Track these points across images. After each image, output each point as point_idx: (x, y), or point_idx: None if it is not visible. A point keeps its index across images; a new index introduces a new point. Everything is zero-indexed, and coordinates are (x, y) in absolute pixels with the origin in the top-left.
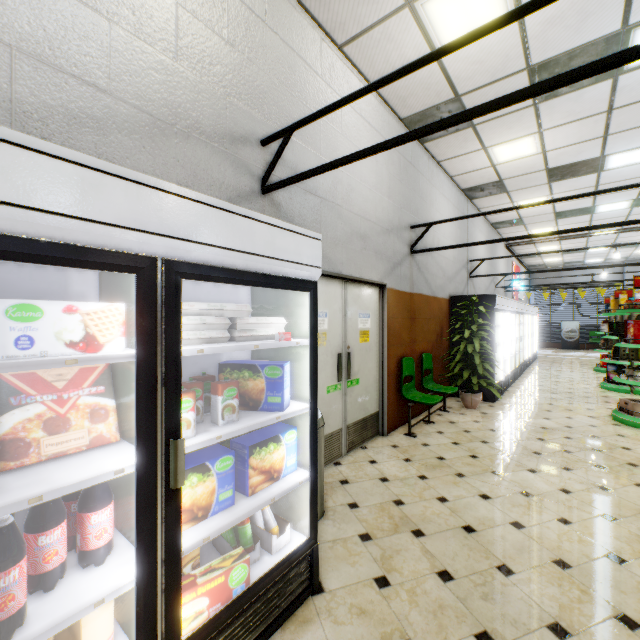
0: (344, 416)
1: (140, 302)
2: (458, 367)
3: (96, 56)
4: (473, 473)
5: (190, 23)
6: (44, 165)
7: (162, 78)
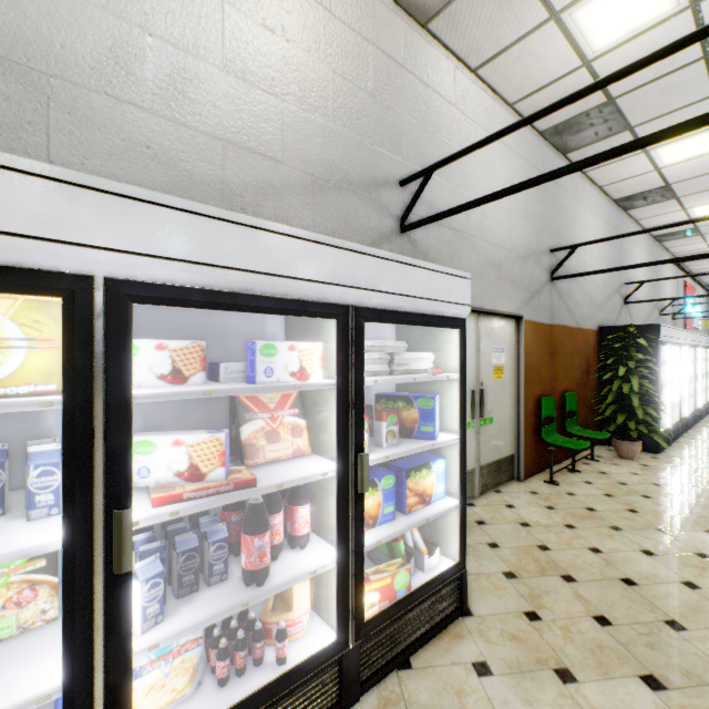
0: (477, 456)
1: (339, 341)
2: (610, 410)
3: (275, 134)
4: (632, 528)
5: (341, 86)
6: (288, 244)
7: (320, 141)
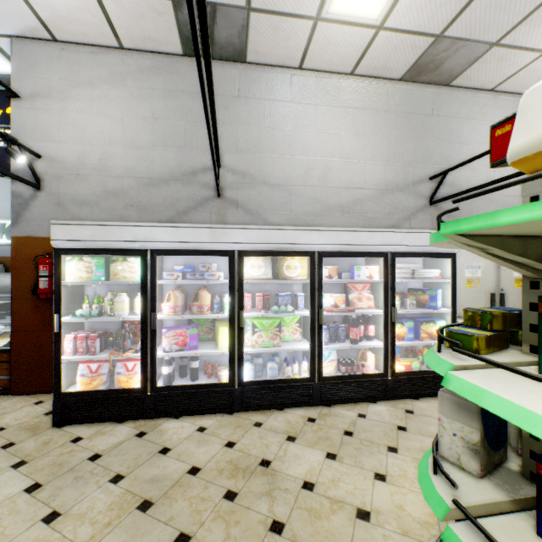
0: None
1: (384, 265)
2: None
3: (360, 177)
4: None
5: (393, 143)
6: (365, 234)
7: (382, 173)
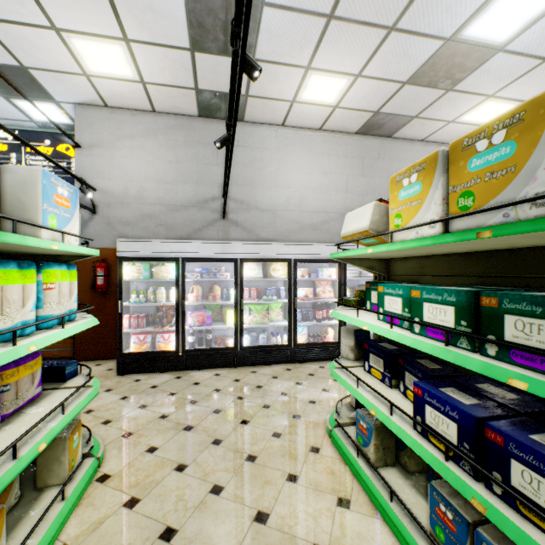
0: None
1: (339, 268)
2: None
3: (327, 204)
4: None
5: (350, 179)
6: (325, 247)
7: (342, 201)
